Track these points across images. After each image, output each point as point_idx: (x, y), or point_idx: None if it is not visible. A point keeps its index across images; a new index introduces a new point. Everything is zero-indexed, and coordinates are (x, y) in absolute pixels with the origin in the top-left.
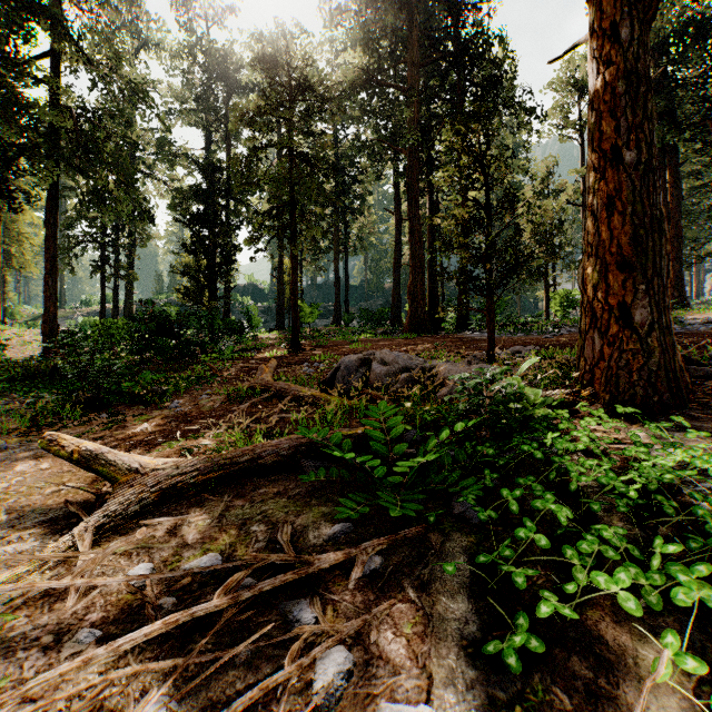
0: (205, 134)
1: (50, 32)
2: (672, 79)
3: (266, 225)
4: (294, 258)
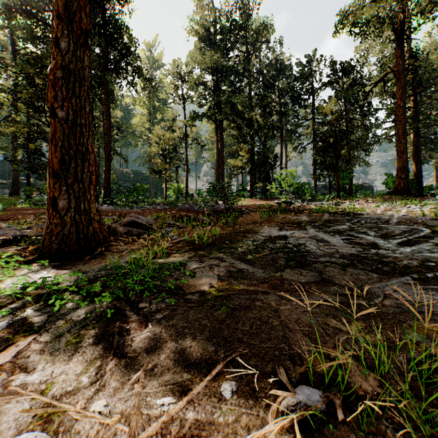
0: None
1: None
2: (219, 89)
3: None
4: None
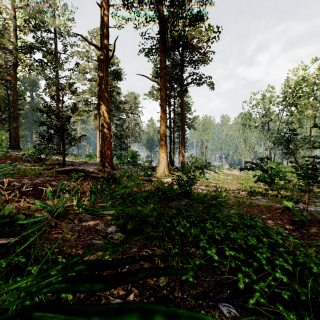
0: None
1: None
2: None
3: None
4: None
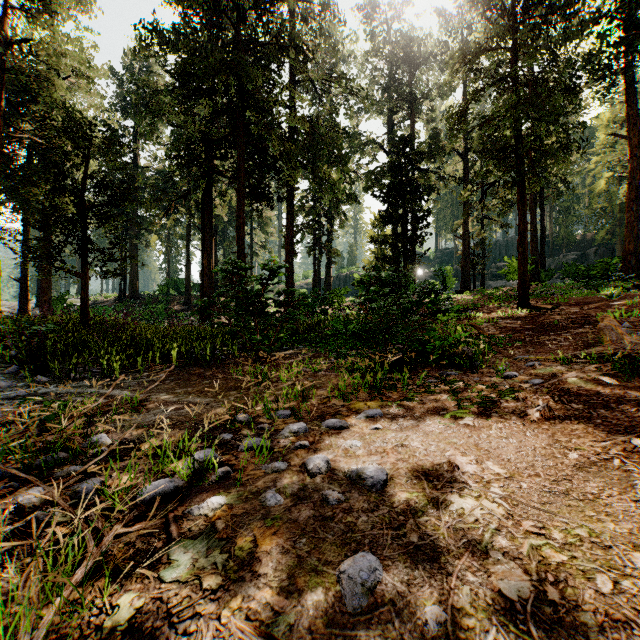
0: (388, 118)
1: (294, 59)
2: None
3: (491, 171)
4: (521, 204)
